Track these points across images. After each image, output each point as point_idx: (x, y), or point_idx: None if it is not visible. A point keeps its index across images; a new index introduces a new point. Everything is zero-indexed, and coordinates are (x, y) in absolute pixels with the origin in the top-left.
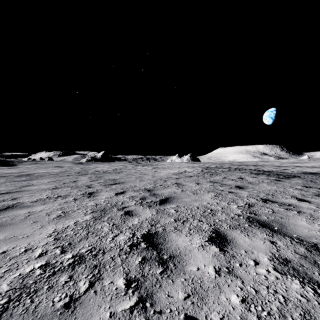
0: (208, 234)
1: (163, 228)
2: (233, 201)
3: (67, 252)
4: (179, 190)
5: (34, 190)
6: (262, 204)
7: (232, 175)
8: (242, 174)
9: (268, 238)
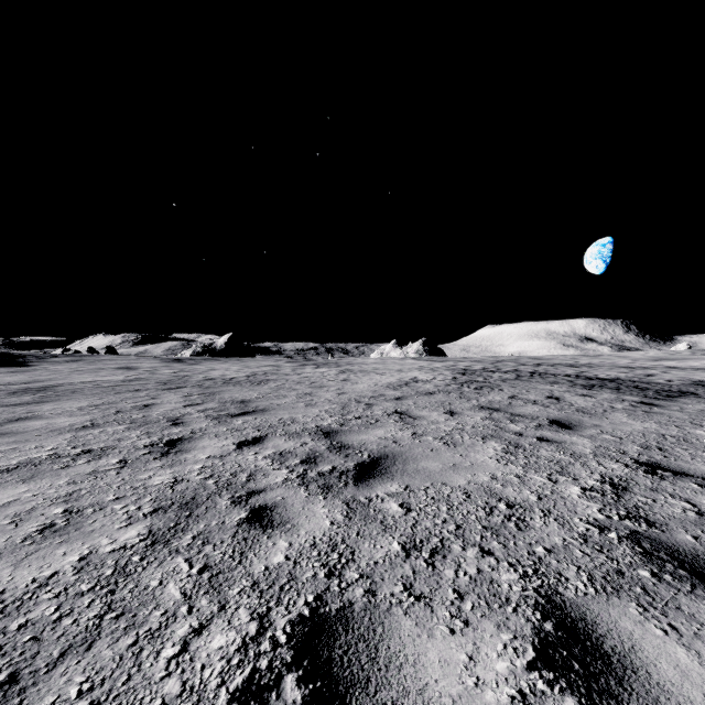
0: (530, 621)
1: (367, 586)
2: (562, 470)
3: None
4: (406, 434)
5: (30, 431)
6: (649, 481)
7: (529, 390)
8: (553, 388)
9: None
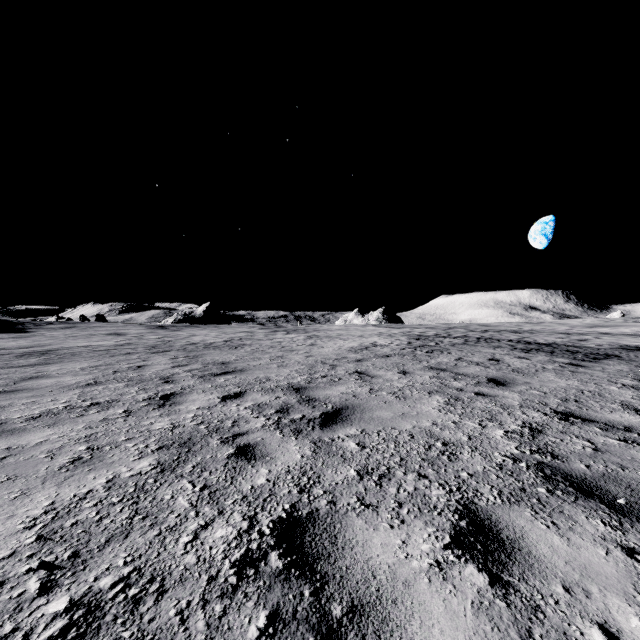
0: (449, 520)
1: (329, 499)
2: (492, 417)
3: (59, 587)
4: (364, 389)
5: (44, 388)
6: (561, 426)
7: (474, 354)
8: (496, 351)
9: (613, 535)
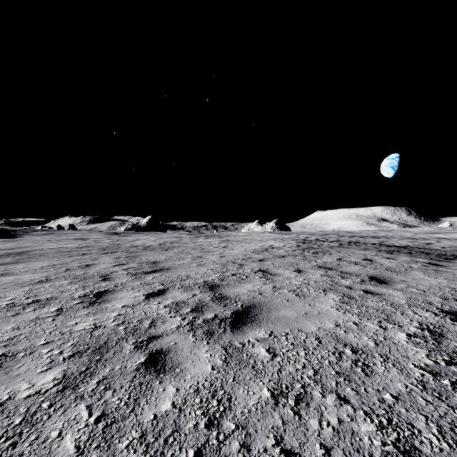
0: None
1: (242, 439)
2: (388, 318)
3: None
4: (268, 287)
5: (1, 285)
6: None
7: (350, 254)
8: (366, 253)
9: None
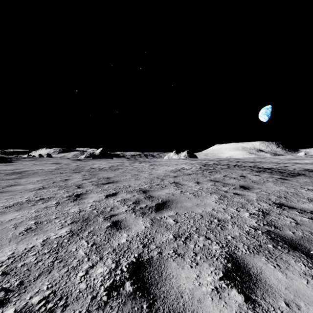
0: (222, 263)
1: (158, 251)
2: (242, 206)
3: (9, 303)
4: (177, 191)
5: (17, 190)
6: (278, 210)
7: (232, 173)
8: (243, 172)
9: (310, 272)
